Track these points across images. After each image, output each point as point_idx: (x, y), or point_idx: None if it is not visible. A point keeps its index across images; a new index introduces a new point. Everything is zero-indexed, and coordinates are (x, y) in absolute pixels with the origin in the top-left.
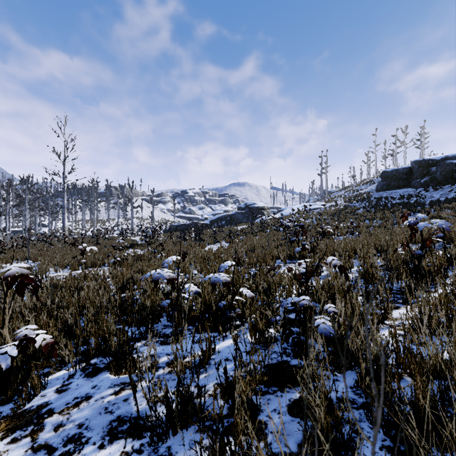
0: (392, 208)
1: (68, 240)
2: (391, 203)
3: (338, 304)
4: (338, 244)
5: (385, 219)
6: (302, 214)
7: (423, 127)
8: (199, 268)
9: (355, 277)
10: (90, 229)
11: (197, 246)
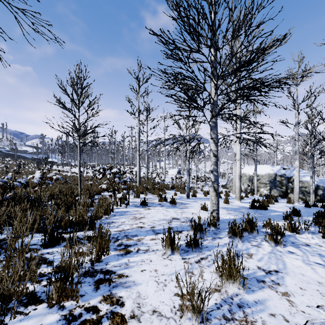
0: None
1: None
2: None
3: None
4: None
5: None
6: None
7: None
8: None
9: None
10: None
11: None
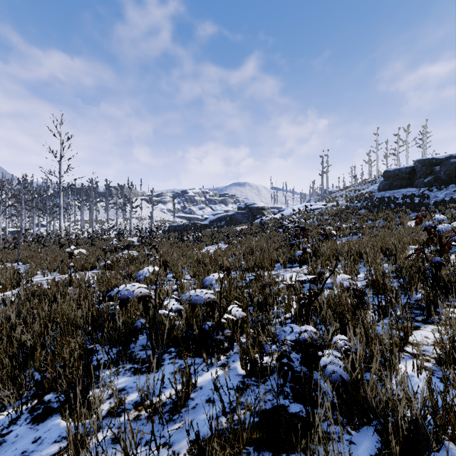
0: (395, 208)
1: (63, 241)
2: (394, 203)
3: (351, 338)
4: (341, 247)
5: (388, 220)
6: (303, 215)
7: (425, 126)
8: (191, 273)
9: (362, 286)
10: (89, 229)
11: (194, 248)
